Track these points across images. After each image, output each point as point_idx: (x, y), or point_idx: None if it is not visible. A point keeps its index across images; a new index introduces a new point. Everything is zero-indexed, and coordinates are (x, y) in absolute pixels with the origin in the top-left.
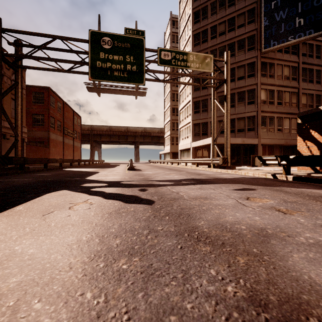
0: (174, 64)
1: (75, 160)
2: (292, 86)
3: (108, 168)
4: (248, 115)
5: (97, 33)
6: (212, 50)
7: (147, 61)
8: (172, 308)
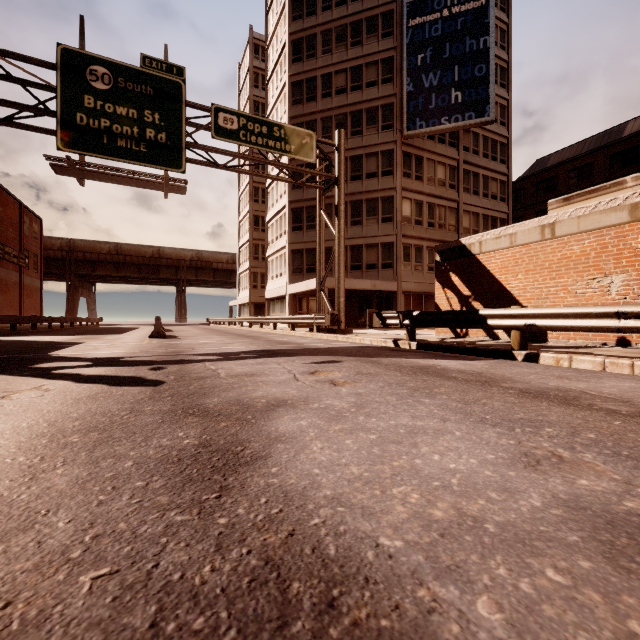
0: (244, 139)
1: (23, 319)
2: (449, 198)
3: (108, 335)
4: (383, 241)
5: (78, 54)
6: (324, 118)
7: (191, 124)
8: (114, 456)
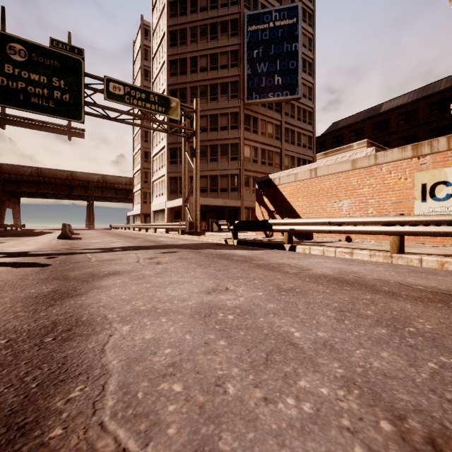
0: (128, 101)
1: None
2: (275, 146)
3: (27, 237)
4: (231, 173)
5: None
6: (192, 87)
7: (90, 88)
8: (0, 297)
